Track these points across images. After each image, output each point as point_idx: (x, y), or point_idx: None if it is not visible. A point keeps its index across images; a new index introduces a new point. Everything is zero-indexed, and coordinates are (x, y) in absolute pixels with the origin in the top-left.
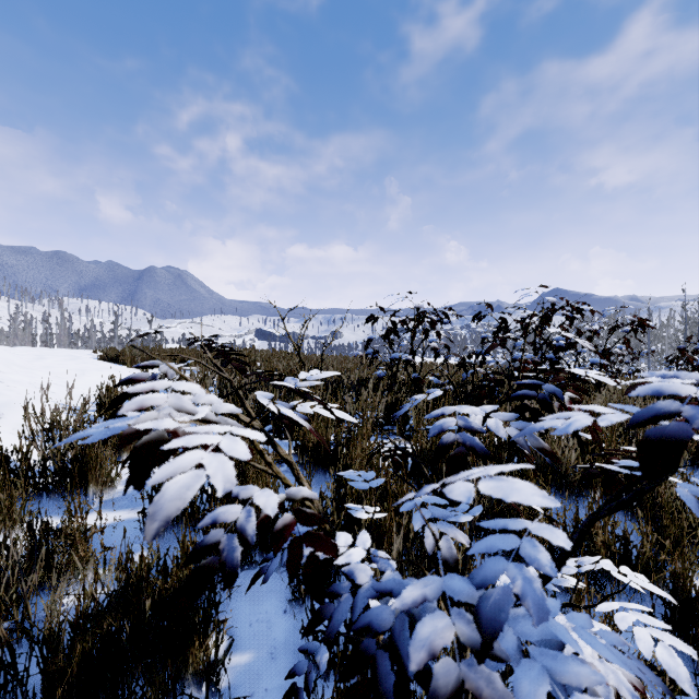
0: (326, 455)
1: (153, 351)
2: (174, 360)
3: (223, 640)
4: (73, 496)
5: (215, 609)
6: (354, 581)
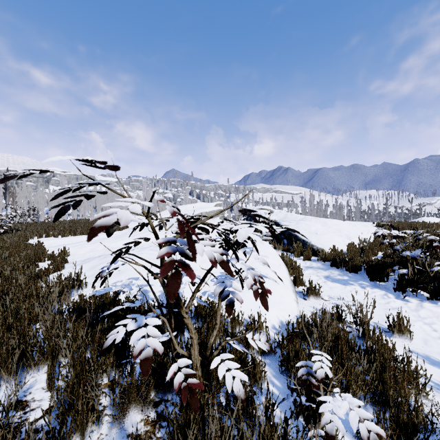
0: (437, 256)
1: (399, 223)
2: (409, 228)
3: (392, 273)
4: (368, 254)
5: (391, 267)
6: (405, 257)
